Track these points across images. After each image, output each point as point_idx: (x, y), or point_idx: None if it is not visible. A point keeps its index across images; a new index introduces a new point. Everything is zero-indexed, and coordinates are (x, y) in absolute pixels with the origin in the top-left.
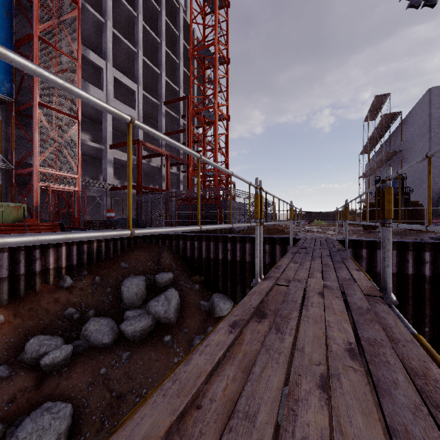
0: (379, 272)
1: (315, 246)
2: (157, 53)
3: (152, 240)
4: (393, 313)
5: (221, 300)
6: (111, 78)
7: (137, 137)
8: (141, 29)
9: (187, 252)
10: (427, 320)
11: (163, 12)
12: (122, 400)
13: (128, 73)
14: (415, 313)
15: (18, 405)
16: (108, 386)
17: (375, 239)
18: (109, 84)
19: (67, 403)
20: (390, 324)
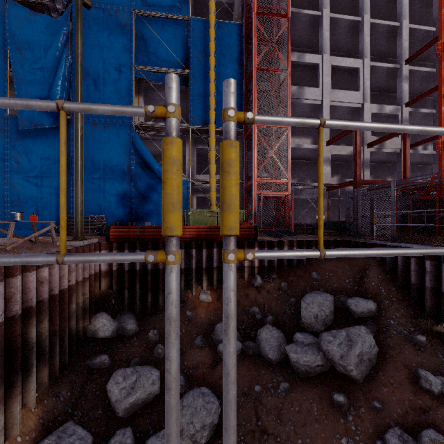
0: None
1: None
2: (395, 1)
3: None
4: None
5: None
6: (327, 69)
7: None
8: None
9: (410, 276)
10: None
11: None
12: (264, 438)
13: (354, 53)
14: None
15: (198, 374)
16: (257, 408)
17: None
18: (325, 76)
19: (215, 400)
20: None
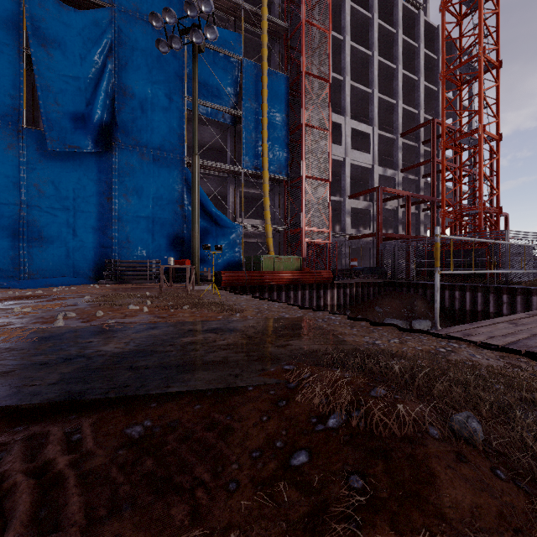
0: None
1: None
2: (391, 80)
3: (401, 288)
4: None
5: None
6: (348, 130)
7: (372, 182)
8: (376, 66)
9: (445, 302)
10: None
11: (400, 32)
12: None
13: (359, 116)
14: None
15: None
16: None
17: None
18: (347, 137)
19: None
20: None
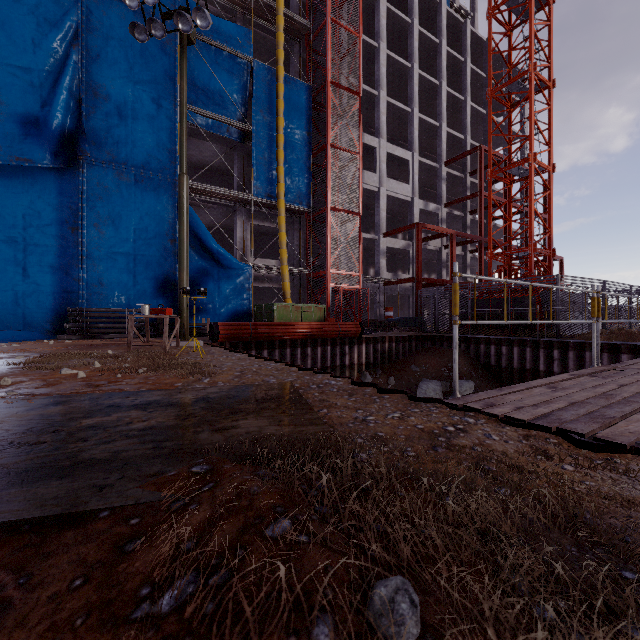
0: None
1: None
2: (433, 99)
3: (442, 343)
4: None
5: None
6: (384, 155)
7: (412, 217)
8: (416, 80)
9: (490, 359)
10: None
11: (444, 42)
12: None
13: (398, 139)
14: None
15: None
16: None
17: None
18: (382, 163)
19: None
20: None
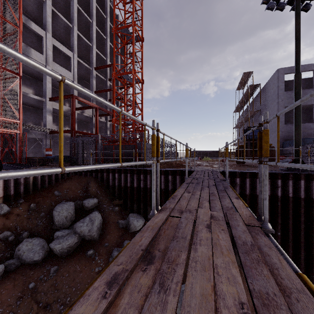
0: (248, 194)
1: (204, 177)
2: (89, 30)
3: (82, 173)
4: (275, 248)
5: (135, 219)
6: (50, 45)
7: (73, 93)
8: (76, 10)
9: (109, 182)
10: (279, 227)
11: None
12: (48, 309)
13: (65, 44)
14: (271, 223)
15: None
16: (35, 298)
17: (245, 171)
18: (49, 50)
19: None
20: (275, 263)
